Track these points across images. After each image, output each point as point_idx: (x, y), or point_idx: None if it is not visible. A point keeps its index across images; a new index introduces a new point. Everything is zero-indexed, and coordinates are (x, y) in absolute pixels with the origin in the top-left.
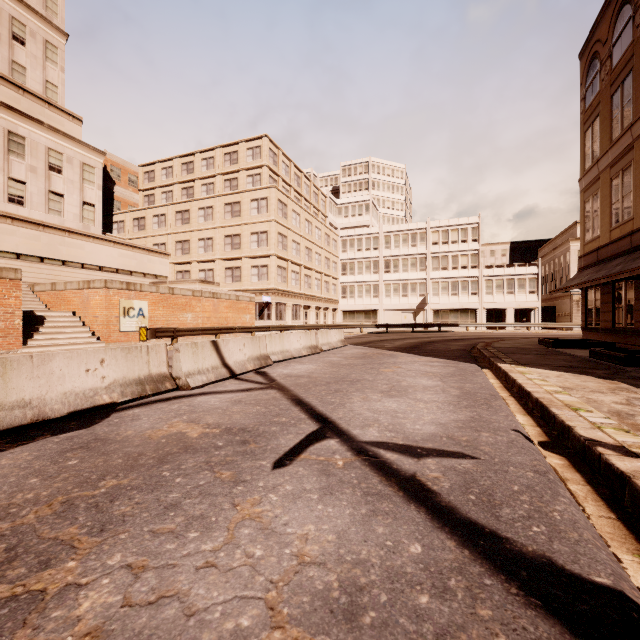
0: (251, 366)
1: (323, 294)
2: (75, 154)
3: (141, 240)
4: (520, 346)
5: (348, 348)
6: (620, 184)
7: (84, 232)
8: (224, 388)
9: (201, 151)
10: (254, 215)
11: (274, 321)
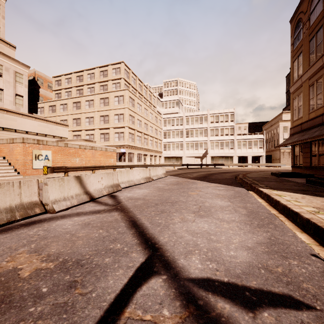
0: (106, 192)
1: (154, 148)
2: (10, 66)
3: (53, 118)
4: (262, 176)
5: (168, 178)
6: (315, 88)
7: (16, 111)
8: (82, 210)
9: (87, 69)
10: (116, 105)
11: (127, 162)
